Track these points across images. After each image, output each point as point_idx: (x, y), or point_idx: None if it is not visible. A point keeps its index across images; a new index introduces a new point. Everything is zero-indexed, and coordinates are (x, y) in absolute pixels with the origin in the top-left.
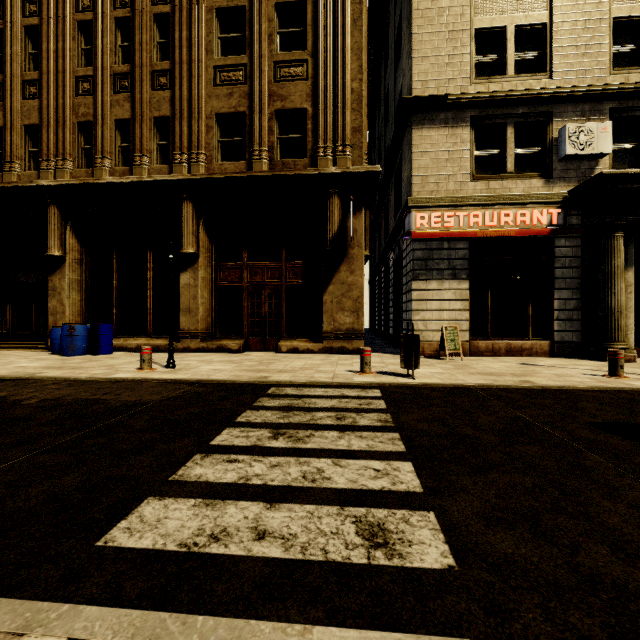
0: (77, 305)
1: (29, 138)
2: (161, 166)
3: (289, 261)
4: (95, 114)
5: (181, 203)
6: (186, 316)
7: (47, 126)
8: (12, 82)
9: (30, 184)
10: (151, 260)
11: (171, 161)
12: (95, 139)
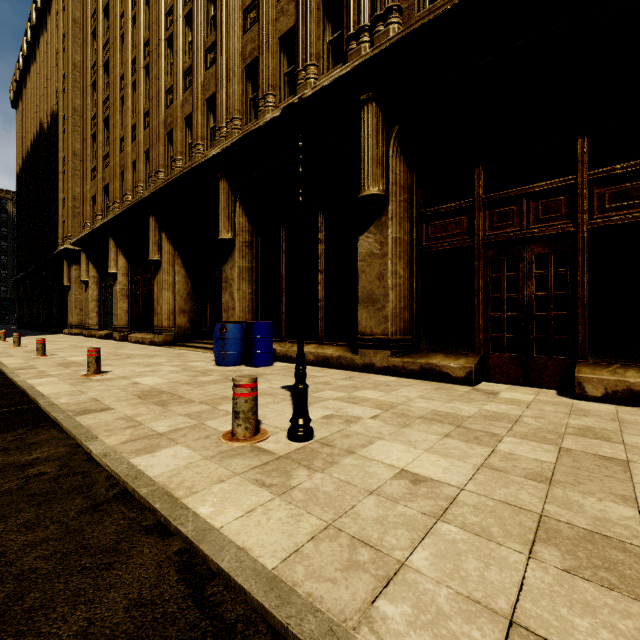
0: (247, 299)
1: (210, 114)
2: (332, 71)
3: (600, 168)
4: (259, 43)
5: (358, 113)
6: (367, 310)
7: (220, 88)
8: (197, 57)
9: (203, 159)
10: (322, 227)
11: (345, 55)
12: (259, 76)
